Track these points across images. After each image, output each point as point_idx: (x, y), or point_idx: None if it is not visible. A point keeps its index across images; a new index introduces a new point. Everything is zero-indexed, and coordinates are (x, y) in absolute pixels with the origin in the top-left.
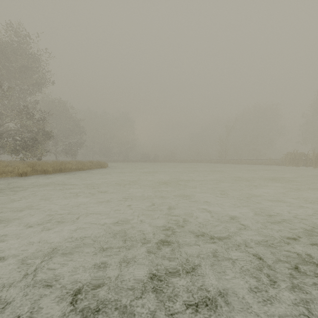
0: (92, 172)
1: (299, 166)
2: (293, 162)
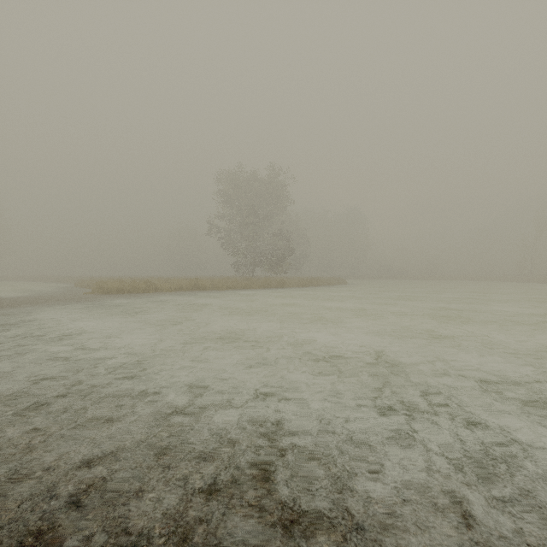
0: (342, 286)
1: None
2: None
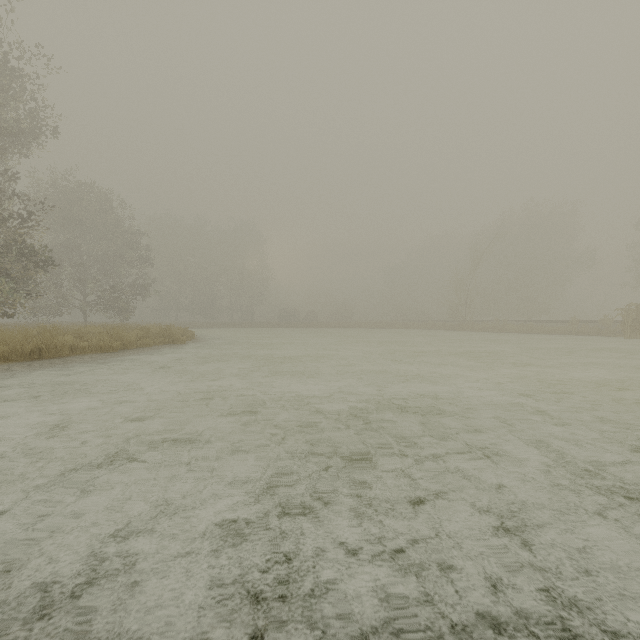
0: (128, 359)
1: None
2: None
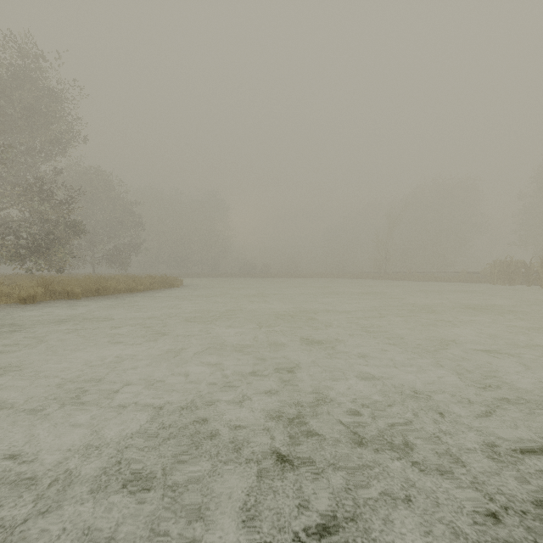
0: (152, 295)
1: (515, 285)
2: (506, 278)
